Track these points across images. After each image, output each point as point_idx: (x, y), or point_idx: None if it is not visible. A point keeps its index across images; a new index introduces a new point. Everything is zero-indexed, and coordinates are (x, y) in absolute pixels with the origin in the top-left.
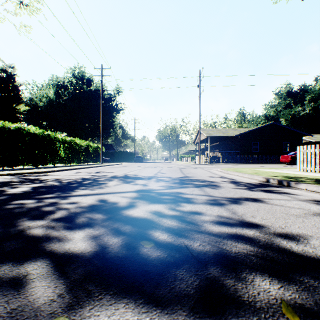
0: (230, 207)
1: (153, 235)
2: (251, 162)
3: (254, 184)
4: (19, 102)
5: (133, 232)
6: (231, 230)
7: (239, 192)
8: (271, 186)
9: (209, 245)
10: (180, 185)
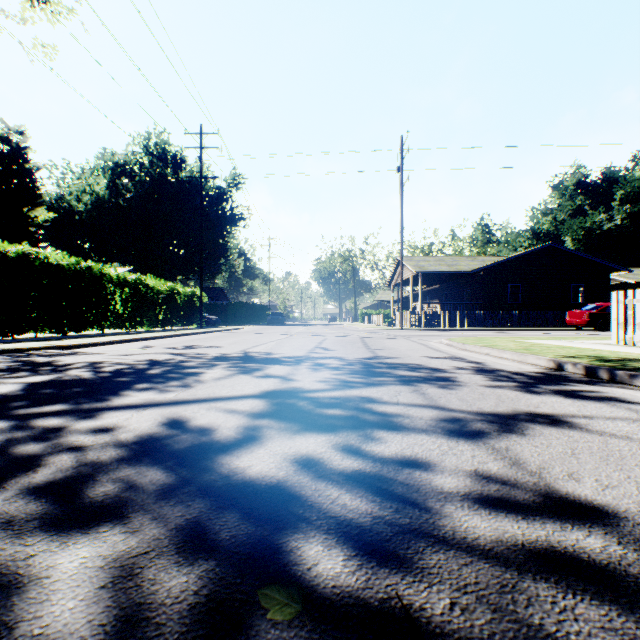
0: (501, 444)
1: (299, 555)
2: (507, 325)
3: (531, 375)
4: (35, 204)
5: (241, 541)
6: (533, 534)
7: (507, 398)
8: (574, 381)
9: (483, 607)
10: (366, 379)
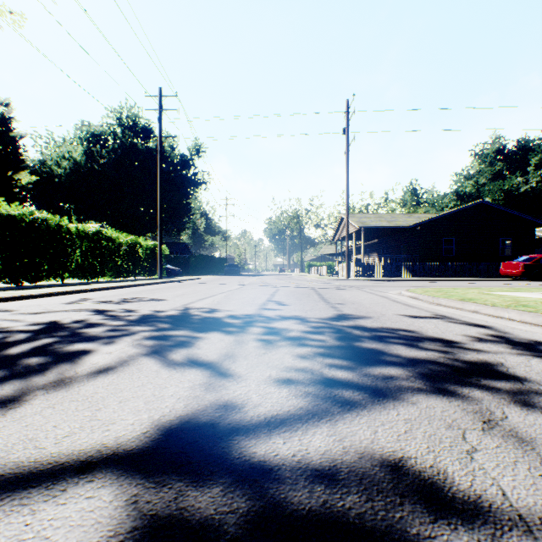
0: None
1: None
2: (443, 276)
3: None
4: (18, 168)
5: None
6: None
7: None
8: None
9: None
10: (357, 372)
